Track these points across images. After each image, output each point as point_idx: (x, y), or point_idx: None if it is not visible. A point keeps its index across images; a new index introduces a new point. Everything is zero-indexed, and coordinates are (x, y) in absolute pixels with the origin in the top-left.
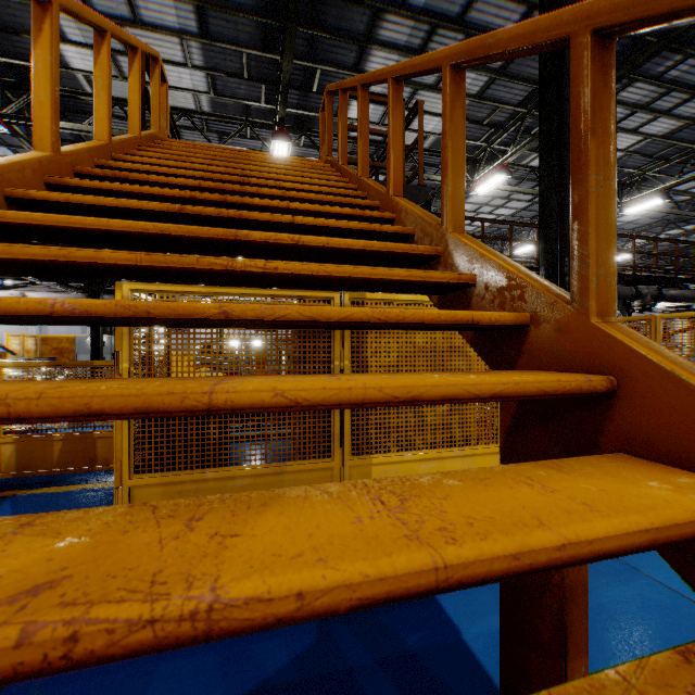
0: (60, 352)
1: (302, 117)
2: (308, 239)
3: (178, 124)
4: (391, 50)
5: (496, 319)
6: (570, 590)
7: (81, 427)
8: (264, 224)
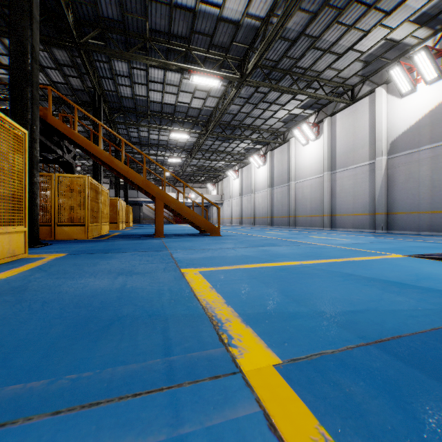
0: None
1: None
2: None
3: None
4: (4, 46)
5: None
6: None
7: None
8: None
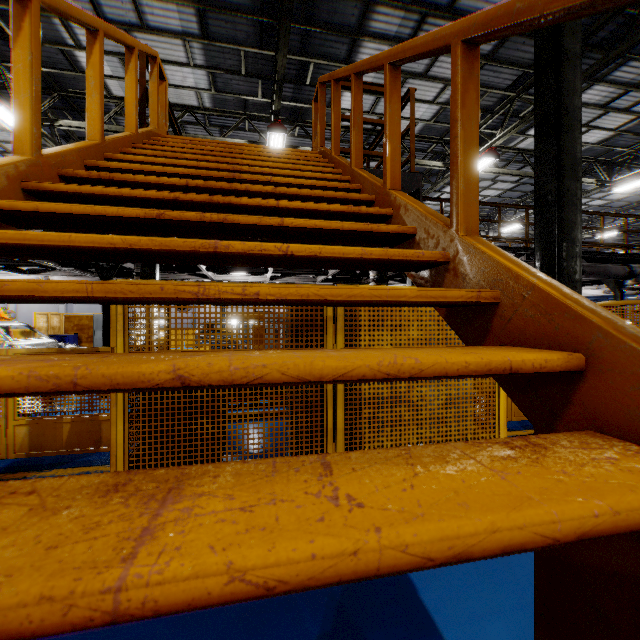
0: (80, 328)
1: (296, 109)
2: (298, 248)
3: (183, 120)
4: (381, 41)
5: (541, 365)
6: None
7: (88, 410)
8: (250, 227)
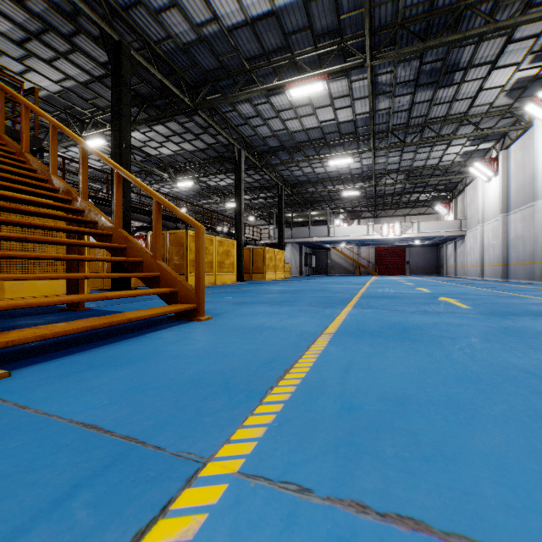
0: None
1: None
2: None
3: None
4: (7, 20)
5: (63, 197)
6: (80, 253)
7: None
8: None
